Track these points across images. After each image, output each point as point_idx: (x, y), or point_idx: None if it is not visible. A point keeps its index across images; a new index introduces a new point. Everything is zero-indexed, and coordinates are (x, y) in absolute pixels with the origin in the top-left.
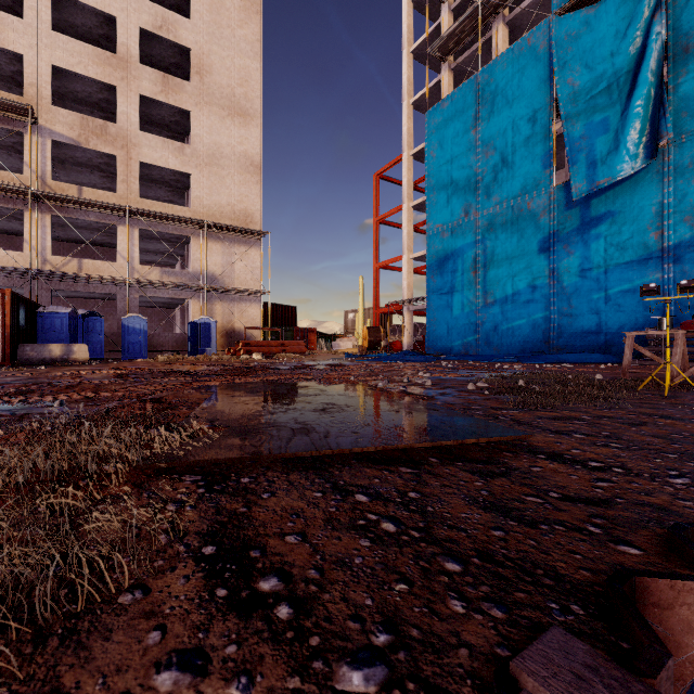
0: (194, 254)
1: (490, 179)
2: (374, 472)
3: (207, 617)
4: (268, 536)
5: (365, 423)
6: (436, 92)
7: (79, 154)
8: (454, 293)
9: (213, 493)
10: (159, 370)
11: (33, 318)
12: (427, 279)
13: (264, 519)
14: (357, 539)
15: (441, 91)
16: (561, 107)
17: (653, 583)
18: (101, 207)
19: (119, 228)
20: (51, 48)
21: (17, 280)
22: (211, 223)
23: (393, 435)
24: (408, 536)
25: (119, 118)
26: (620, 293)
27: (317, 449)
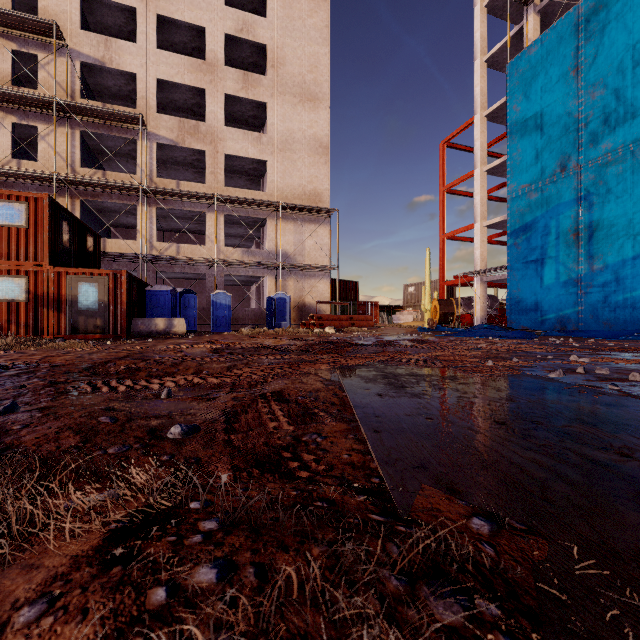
0: (270, 234)
1: (598, 123)
2: None
3: None
4: None
5: None
6: (515, 43)
7: (177, 154)
8: (546, 260)
9: None
10: (250, 345)
11: (143, 296)
12: (509, 246)
13: None
14: None
15: (524, 39)
16: None
17: None
18: (194, 197)
19: (208, 215)
20: (156, 64)
21: (132, 264)
22: (285, 204)
23: None
24: None
25: (208, 117)
26: None
27: None
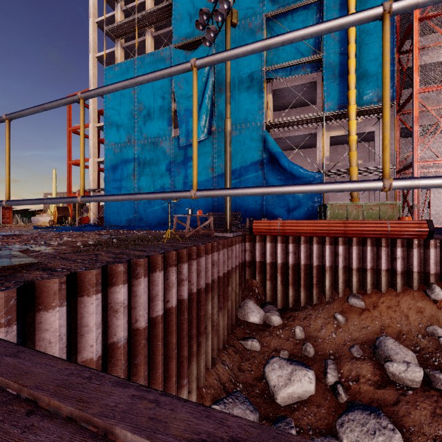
0: None
1: (142, 123)
2: None
3: None
4: None
5: None
6: (114, 57)
7: None
8: (122, 188)
9: None
10: None
11: None
12: (105, 177)
13: None
14: None
15: (116, 58)
16: (175, 96)
17: None
18: None
19: None
20: None
21: None
22: None
23: None
24: None
25: None
26: None
27: None
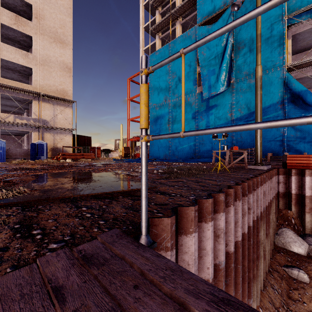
0: (34, 109)
1: (174, 87)
2: (95, 201)
3: (11, 240)
4: (42, 221)
5: (100, 185)
6: (154, 47)
7: None
8: (161, 133)
9: (24, 211)
10: (12, 167)
11: None
12: (150, 127)
13: (42, 217)
14: (75, 219)
15: (156, 47)
16: (199, 62)
17: (154, 220)
18: None
19: None
20: None
21: None
22: (44, 94)
23: (108, 189)
24: (93, 217)
25: None
26: (219, 135)
27: (74, 195)
